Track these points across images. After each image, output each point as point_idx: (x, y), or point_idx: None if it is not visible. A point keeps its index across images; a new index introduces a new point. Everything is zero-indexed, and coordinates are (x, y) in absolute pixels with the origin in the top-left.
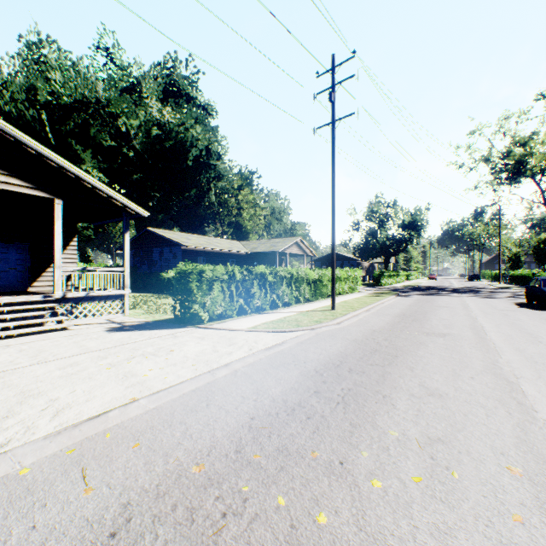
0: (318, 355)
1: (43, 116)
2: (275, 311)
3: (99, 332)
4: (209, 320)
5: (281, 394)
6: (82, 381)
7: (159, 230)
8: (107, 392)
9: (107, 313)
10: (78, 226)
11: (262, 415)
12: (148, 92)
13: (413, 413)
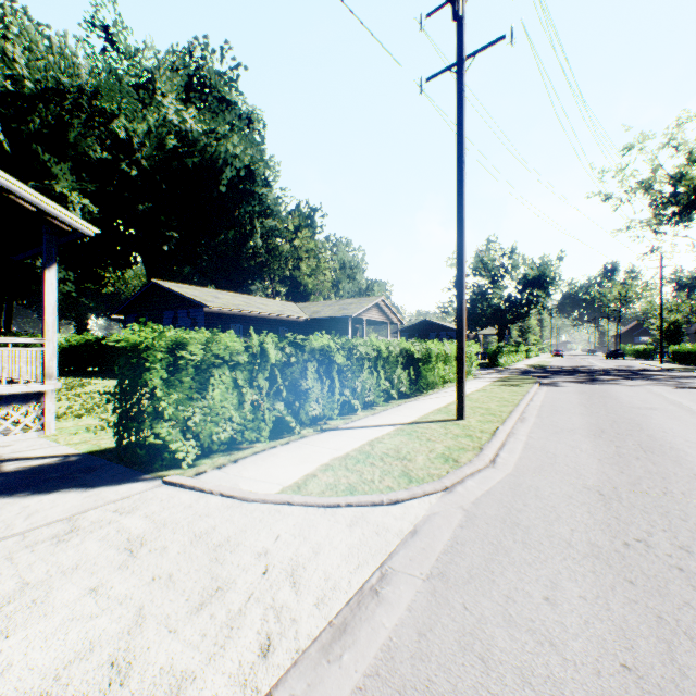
0: None
1: None
2: (349, 424)
3: None
4: (208, 450)
5: None
6: None
7: (172, 284)
8: None
9: None
10: None
11: None
12: (163, 88)
13: None
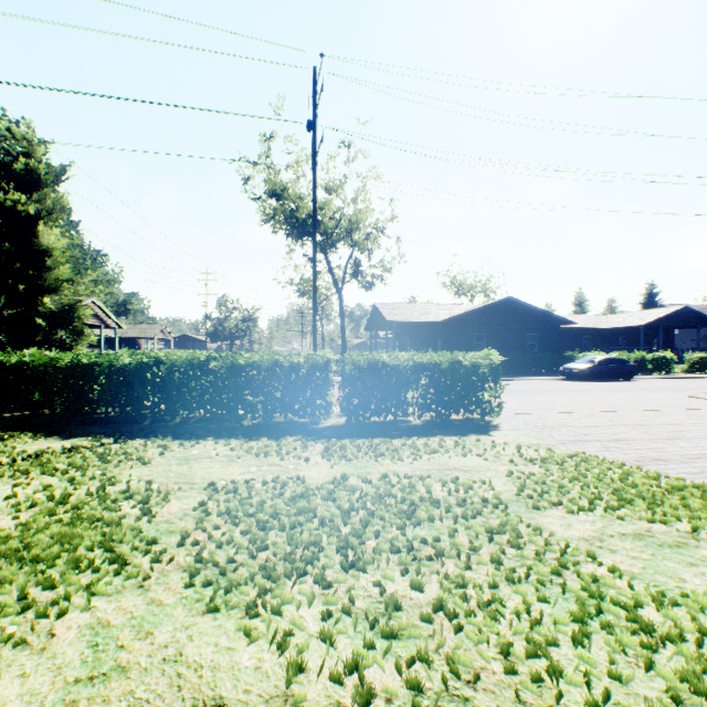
0: None
1: None
2: None
3: None
4: None
5: None
6: None
7: None
8: None
9: None
10: None
11: None
12: None
13: None
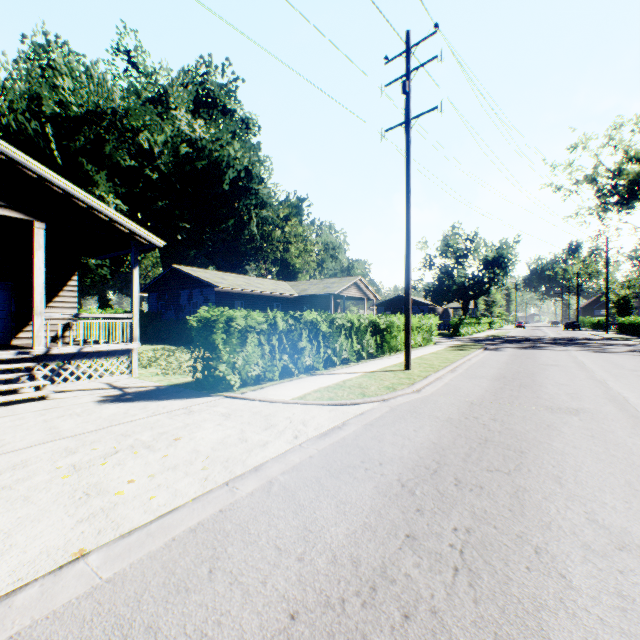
0: (400, 448)
1: (47, 129)
2: (330, 372)
3: (87, 403)
4: (242, 384)
5: (348, 542)
6: (7, 507)
7: (187, 268)
8: (40, 533)
9: (108, 374)
10: (91, 264)
11: (312, 605)
12: (176, 103)
13: (613, 604)
